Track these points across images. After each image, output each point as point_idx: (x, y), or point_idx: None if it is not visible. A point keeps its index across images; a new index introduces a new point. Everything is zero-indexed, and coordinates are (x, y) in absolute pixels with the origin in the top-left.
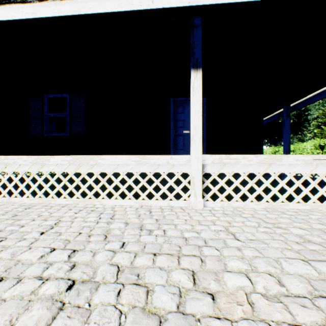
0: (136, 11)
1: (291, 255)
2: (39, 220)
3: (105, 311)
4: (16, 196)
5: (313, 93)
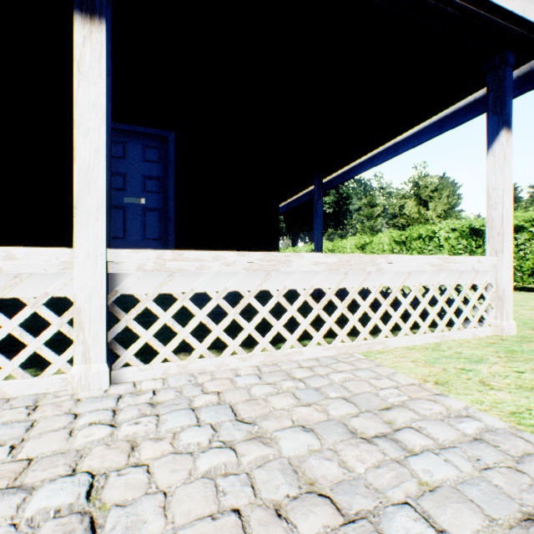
0: None
1: None
2: None
3: None
4: None
5: (351, 164)
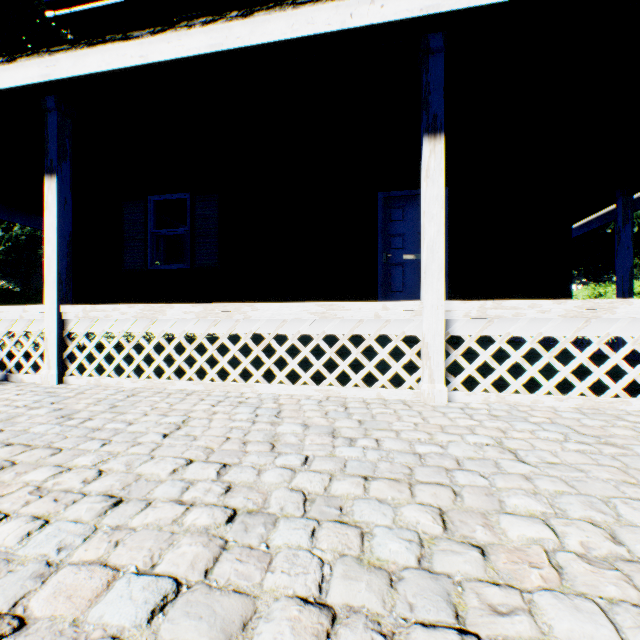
0: (320, 36)
1: (636, 495)
2: (155, 415)
3: (295, 557)
4: (107, 376)
5: None
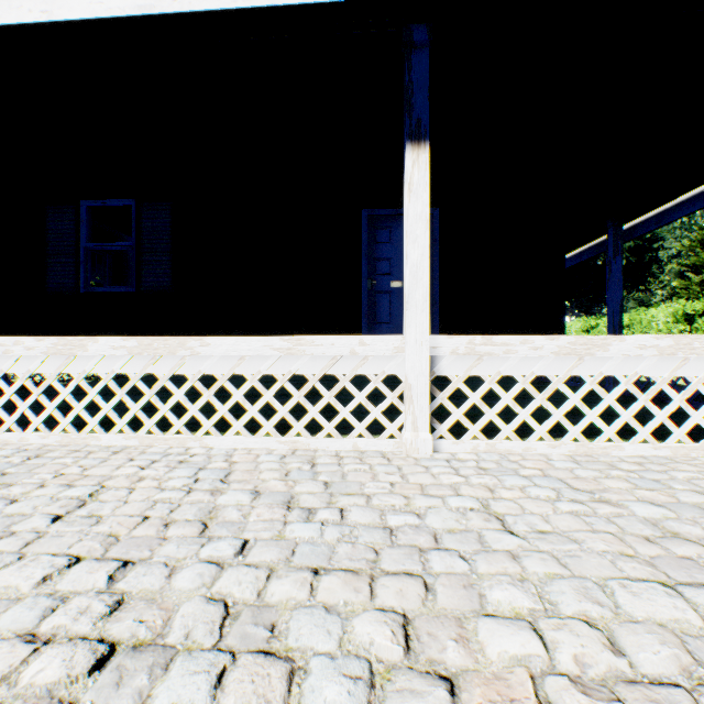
0: (280, 9)
1: (635, 573)
2: (55, 487)
3: None
4: (13, 429)
5: (673, 201)
